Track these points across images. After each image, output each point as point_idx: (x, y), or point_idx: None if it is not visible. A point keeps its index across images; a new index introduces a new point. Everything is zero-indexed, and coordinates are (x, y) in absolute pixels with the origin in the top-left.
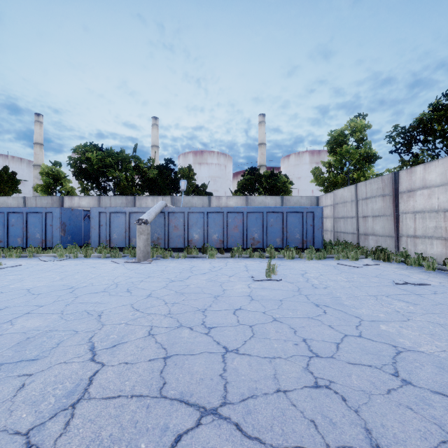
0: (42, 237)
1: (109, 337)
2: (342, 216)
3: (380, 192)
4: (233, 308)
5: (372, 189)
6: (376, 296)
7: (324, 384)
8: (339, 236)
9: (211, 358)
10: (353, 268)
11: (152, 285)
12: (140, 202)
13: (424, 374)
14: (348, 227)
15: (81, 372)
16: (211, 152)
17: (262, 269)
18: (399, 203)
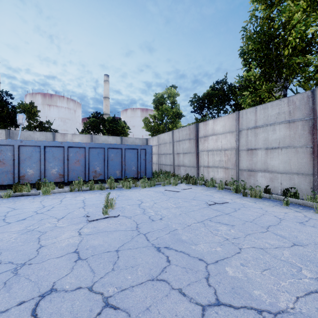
0: None
1: None
2: (164, 153)
3: (188, 136)
4: (38, 293)
5: (183, 134)
6: (203, 222)
7: None
8: (162, 167)
9: None
10: (176, 193)
11: None
12: None
13: None
14: (168, 160)
15: None
16: (60, 96)
17: (101, 203)
18: (199, 144)
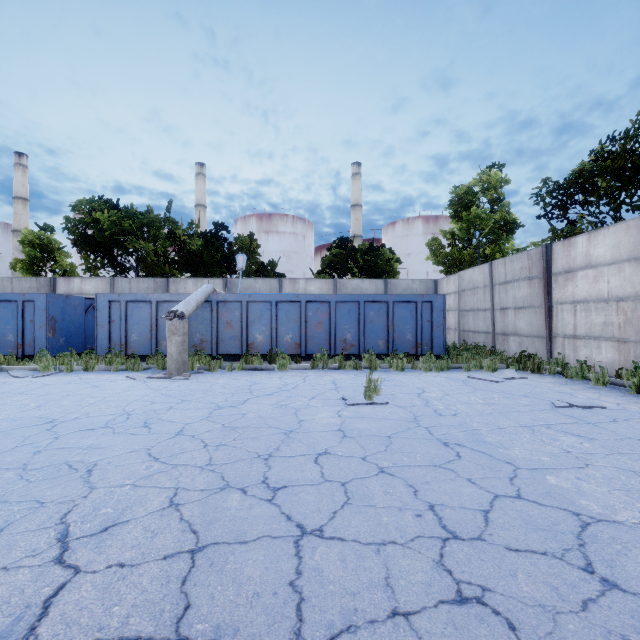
0: (17, 340)
1: (98, 513)
2: (471, 308)
3: (525, 273)
4: (314, 452)
5: (514, 269)
6: (531, 427)
7: (473, 595)
8: (467, 337)
9: (275, 548)
10: (491, 383)
11: (187, 416)
12: (176, 287)
13: (635, 567)
14: (480, 323)
15: (31, 590)
16: (283, 215)
17: (359, 387)
18: (552, 289)
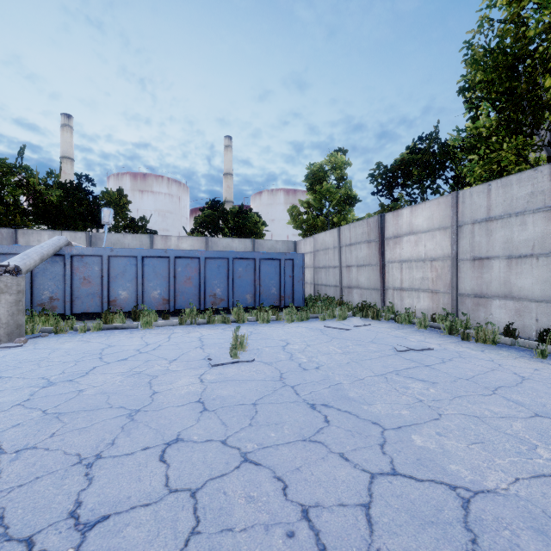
0: None
1: None
2: (324, 266)
3: (365, 237)
4: (162, 441)
5: (357, 234)
6: (384, 375)
7: None
8: (320, 290)
9: None
10: (343, 331)
11: None
12: (27, 239)
13: None
14: (331, 278)
15: None
16: (158, 176)
17: (226, 343)
18: (385, 250)
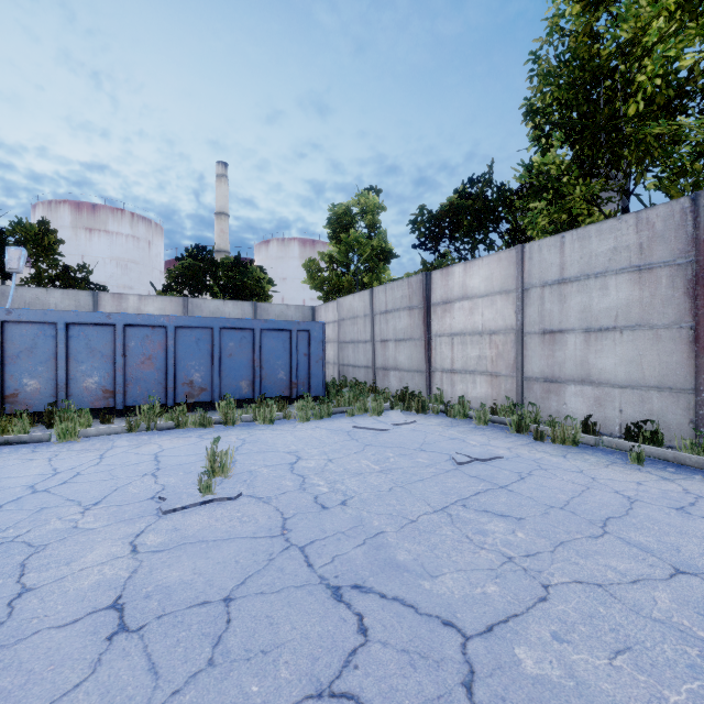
0: None
1: None
2: (351, 340)
3: (406, 302)
4: None
5: (395, 297)
6: (447, 510)
7: None
8: (347, 372)
9: None
10: (380, 433)
11: None
12: None
13: None
14: (361, 357)
15: None
16: (116, 210)
17: (199, 463)
18: (431, 320)
